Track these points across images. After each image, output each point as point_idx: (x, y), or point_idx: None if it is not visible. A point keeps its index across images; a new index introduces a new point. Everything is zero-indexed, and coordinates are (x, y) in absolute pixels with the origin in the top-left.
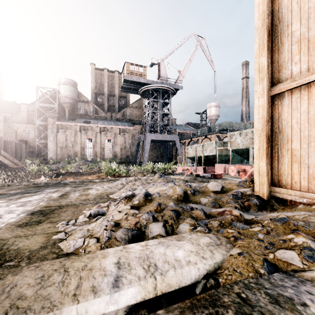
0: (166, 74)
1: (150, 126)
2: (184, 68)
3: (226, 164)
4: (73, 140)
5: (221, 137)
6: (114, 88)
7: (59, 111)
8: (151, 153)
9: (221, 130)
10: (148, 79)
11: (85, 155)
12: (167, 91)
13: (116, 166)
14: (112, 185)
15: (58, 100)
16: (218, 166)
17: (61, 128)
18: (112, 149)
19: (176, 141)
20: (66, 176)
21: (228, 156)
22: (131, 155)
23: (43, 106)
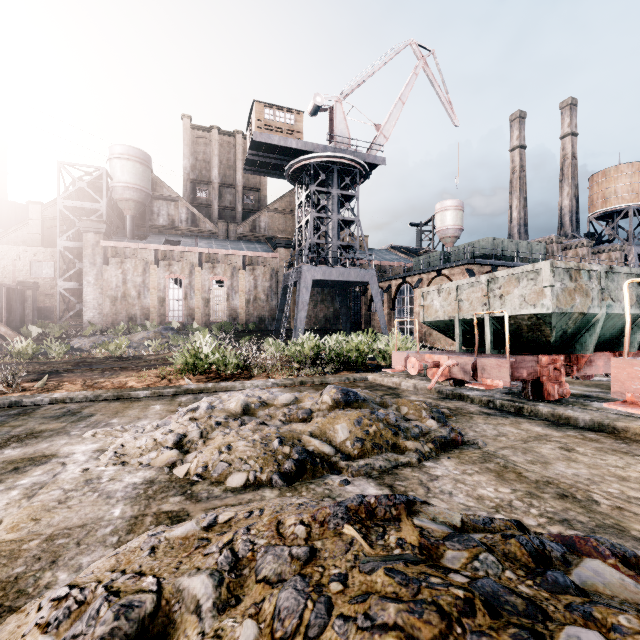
0: (348, 131)
1: (312, 249)
2: (389, 119)
3: (576, 346)
4: (139, 281)
5: (476, 273)
6: (234, 170)
7: (111, 218)
8: (313, 311)
9: (475, 257)
10: (306, 142)
11: (167, 316)
12: (349, 169)
13: (212, 346)
14: (138, 445)
15: (108, 194)
16: (638, 368)
17: (114, 255)
18: (227, 302)
19: (371, 284)
20: (73, 374)
21: (587, 320)
22: (270, 315)
23: (72, 205)
